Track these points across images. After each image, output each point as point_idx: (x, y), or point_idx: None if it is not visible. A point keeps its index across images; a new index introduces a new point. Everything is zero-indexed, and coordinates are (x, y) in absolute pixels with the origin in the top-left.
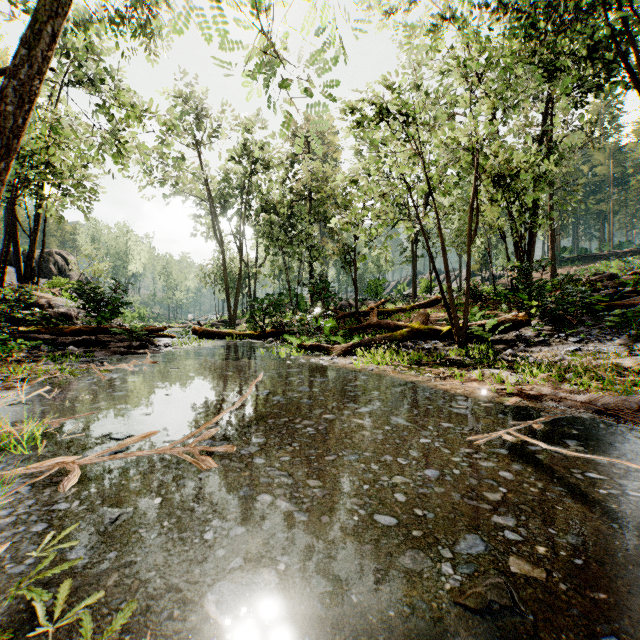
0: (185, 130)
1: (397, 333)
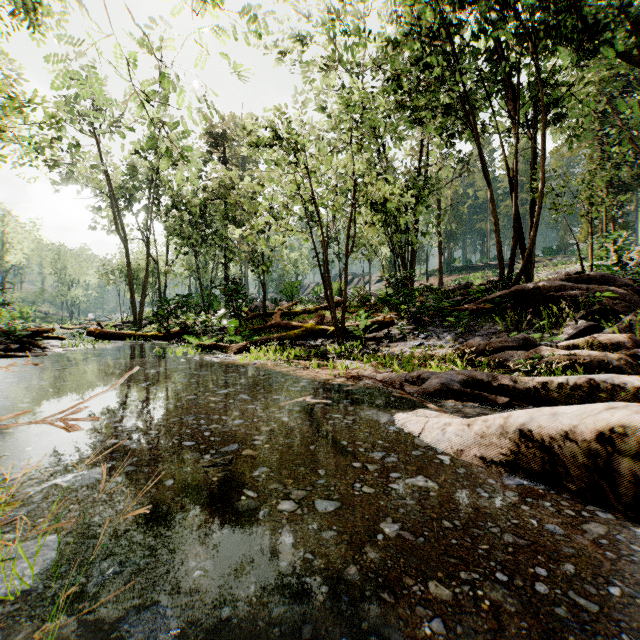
0: (80, 115)
1: (292, 333)
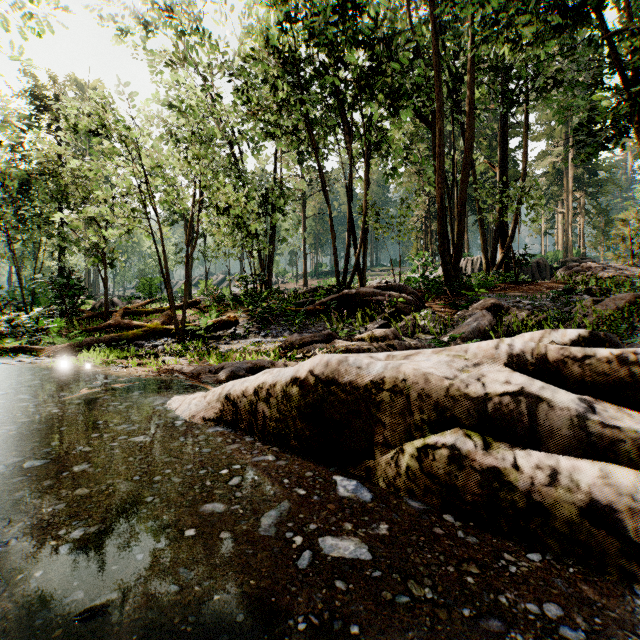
0: None
1: (131, 333)
